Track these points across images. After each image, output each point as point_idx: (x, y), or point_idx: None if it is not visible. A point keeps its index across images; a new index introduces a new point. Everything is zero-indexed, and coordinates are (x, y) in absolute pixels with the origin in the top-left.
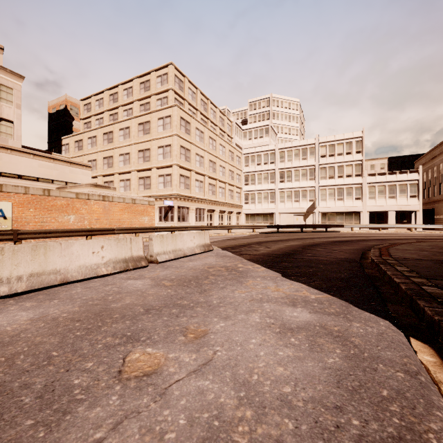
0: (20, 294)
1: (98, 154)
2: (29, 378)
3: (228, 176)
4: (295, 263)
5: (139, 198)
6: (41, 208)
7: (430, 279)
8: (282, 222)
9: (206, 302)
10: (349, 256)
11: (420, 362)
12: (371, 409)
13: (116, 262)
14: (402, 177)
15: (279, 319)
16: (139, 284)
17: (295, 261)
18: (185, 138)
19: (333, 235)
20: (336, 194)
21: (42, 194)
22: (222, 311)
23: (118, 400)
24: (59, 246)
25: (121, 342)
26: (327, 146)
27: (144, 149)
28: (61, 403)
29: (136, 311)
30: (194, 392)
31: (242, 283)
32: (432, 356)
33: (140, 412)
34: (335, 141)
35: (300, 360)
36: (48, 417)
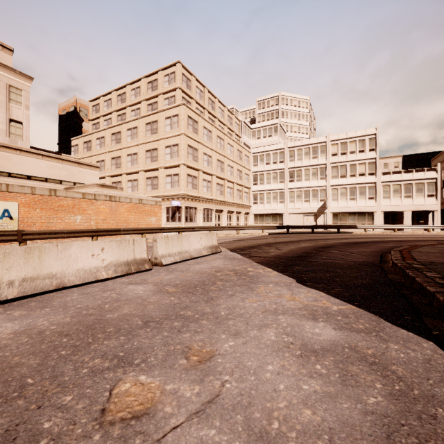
0: (11, 301)
1: (106, 155)
2: None
3: (236, 175)
4: (310, 267)
5: (146, 198)
6: (48, 208)
7: None
8: (291, 223)
9: (213, 314)
10: (368, 259)
11: None
12: None
13: (118, 265)
14: (419, 175)
15: (299, 337)
16: (140, 290)
17: (309, 265)
18: (193, 137)
19: (346, 236)
20: (348, 194)
21: (48, 194)
22: (231, 325)
23: None
24: (56, 248)
25: (111, 365)
26: (338, 144)
27: (151, 149)
28: None
29: (133, 323)
30: None
31: (253, 290)
32: None
33: None
34: (347, 139)
35: (332, 398)
36: None
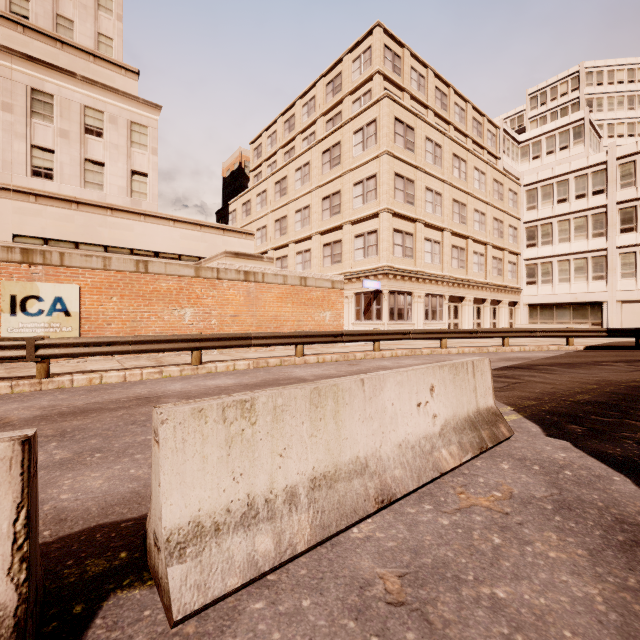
0: None
1: (268, 217)
2: None
3: (490, 230)
4: None
5: (314, 275)
6: (133, 295)
7: None
8: (626, 322)
9: None
10: None
11: None
12: None
13: None
14: None
15: None
16: None
17: None
18: (405, 159)
19: None
20: None
21: (134, 269)
22: None
23: None
24: None
25: None
26: None
27: (331, 194)
28: None
29: None
30: None
31: None
32: None
33: None
34: None
35: None
36: None
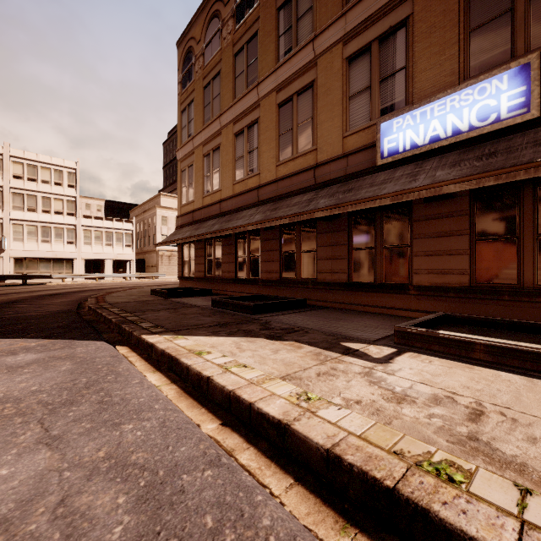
0: None
1: None
2: None
3: None
4: None
5: None
6: None
7: (133, 313)
8: None
9: None
10: (65, 308)
11: (120, 353)
12: (93, 373)
13: None
14: (119, 225)
15: (3, 365)
16: None
17: None
18: None
19: (38, 289)
20: (40, 234)
21: None
22: None
23: None
24: None
25: None
26: (25, 164)
27: None
28: None
29: None
30: None
31: None
32: (127, 350)
33: None
34: (38, 162)
35: (39, 375)
36: None
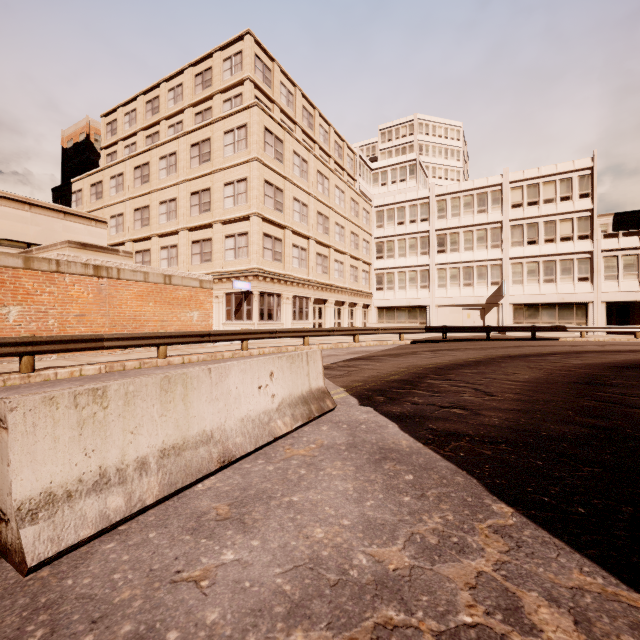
0: None
1: (126, 204)
2: None
3: (349, 242)
4: None
5: (180, 274)
6: None
7: None
8: (441, 321)
9: None
10: None
11: None
12: None
13: None
14: None
15: None
16: None
17: None
18: (274, 168)
19: (566, 348)
20: (542, 272)
21: None
22: None
23: None
24: None
25: None
26: (524, 187)
27: (200, 190)
28: None
29: None
30: None
31: None
32: None
33: None
34: (539, 178)
35: None
36: None
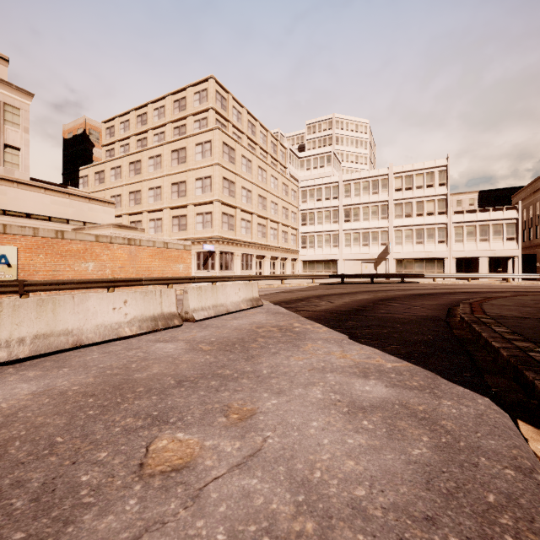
0: (22, 360)
1: (123, 188)
2: (24, 473)
3: (281, 214)
4: (366, 322)
5: (172, 241)
6: (53, 253)
7: (539, 343)
8: (347, 271)
9: (254, 372)
10: (433, 313)
11: (534, 454)
12: (474, 521)
13: (143, 321)
14: (497, 215)
15: (348, 395)
16: (170, 349)
17: (365, 320)
18: (229, 168)
19: (412, 287)
20: (415, 237)
21: (54, 236)
22: (274, 383)
23: (137, 505)
24: (72, 301)
25: (145, 424)
26: (403, 177)
27: (178, 182)
28: (62, 509)
29: (165, 383)
30: (238, 494)
31: (299, 347)
32: None
33: (165, 522)
34: (413, 171)
35: (376, 450)
36: (43, 529)
